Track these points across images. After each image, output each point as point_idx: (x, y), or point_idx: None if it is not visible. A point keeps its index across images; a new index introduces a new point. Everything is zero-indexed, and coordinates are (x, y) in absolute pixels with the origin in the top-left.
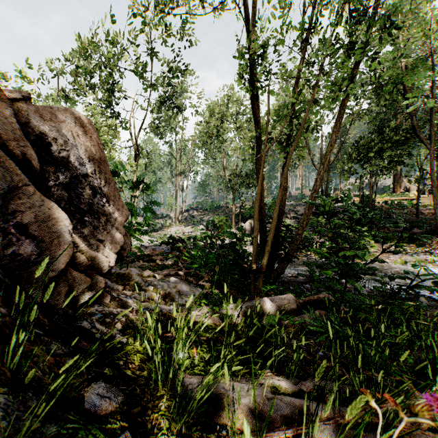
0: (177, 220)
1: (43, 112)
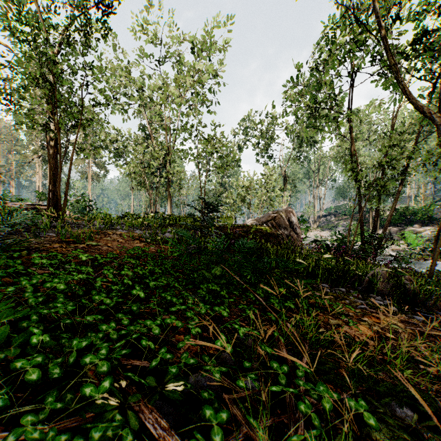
0: (315, 225)
1: (288, 213)
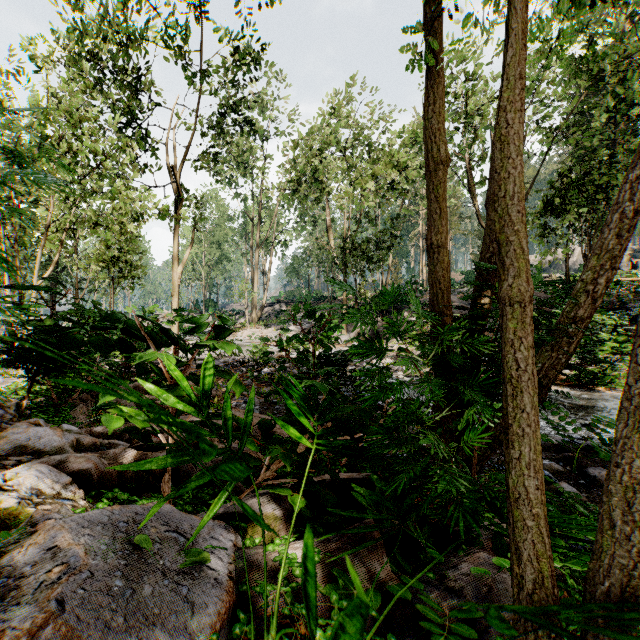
0: (254, 318)
1: None
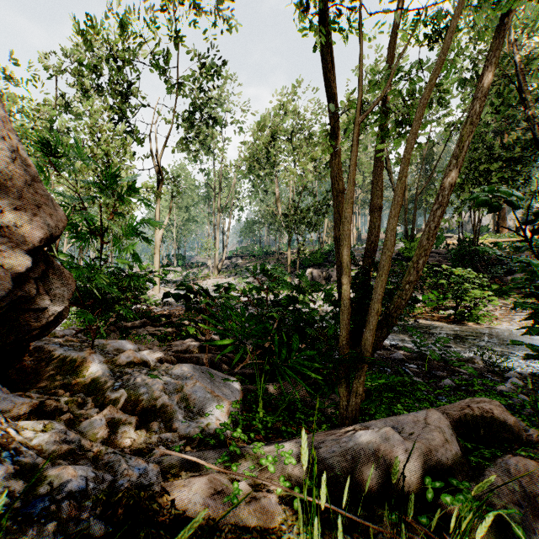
0: (216, 270)
1: None
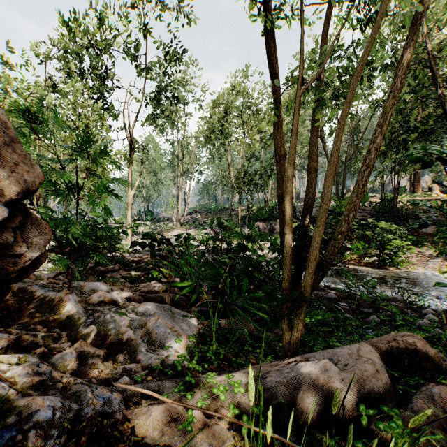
0: (179, 223)
1: None
